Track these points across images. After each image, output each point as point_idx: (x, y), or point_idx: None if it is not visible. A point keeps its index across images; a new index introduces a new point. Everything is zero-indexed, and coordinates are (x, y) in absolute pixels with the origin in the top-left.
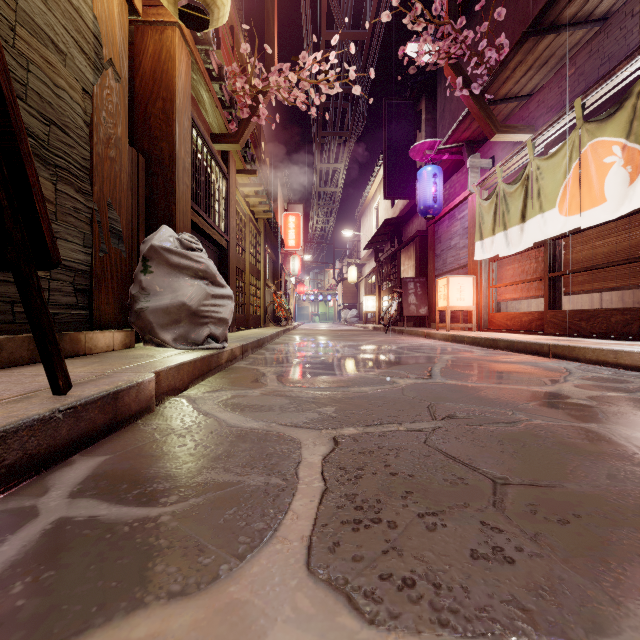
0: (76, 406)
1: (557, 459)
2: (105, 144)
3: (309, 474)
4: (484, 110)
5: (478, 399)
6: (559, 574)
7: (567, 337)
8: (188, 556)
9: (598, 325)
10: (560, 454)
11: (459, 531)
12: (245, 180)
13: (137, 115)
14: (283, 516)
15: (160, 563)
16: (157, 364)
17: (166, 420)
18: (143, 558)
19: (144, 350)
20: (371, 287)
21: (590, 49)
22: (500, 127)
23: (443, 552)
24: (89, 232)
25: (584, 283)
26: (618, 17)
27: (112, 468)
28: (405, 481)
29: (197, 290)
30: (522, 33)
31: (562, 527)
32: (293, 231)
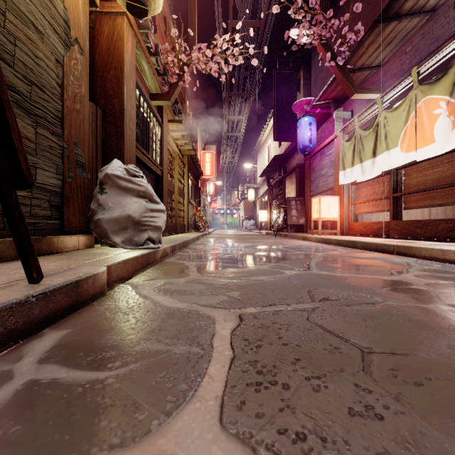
0: (46, 292)
1: (408, 332)
2: (72, 100)
3: (221, 344)
4: (346, 76)
5: (345, 286)
6: (420, 429)
7: (406, 240)
8: (127, 413)
9: (429, 231)
10: (410, 328)
11: (338, 392)
12: (174, 127)
13: (96, 79)
14: (201, 379)
15: (104, 419)
16: (109, 260)
17: (115, 301)
18: (91, 414)
19: (101, 249)
20: (264, 204)
21: (423, 32)
22: (357, 89)
23: (327, 410)
24: (60, 163)
25: (418, 201)
26: (443, 9)
27: (72, 339)
28: (294, 350)
29: (139, 206)
30: (374, 20)
31: (418, 388)
32: (209, 164)
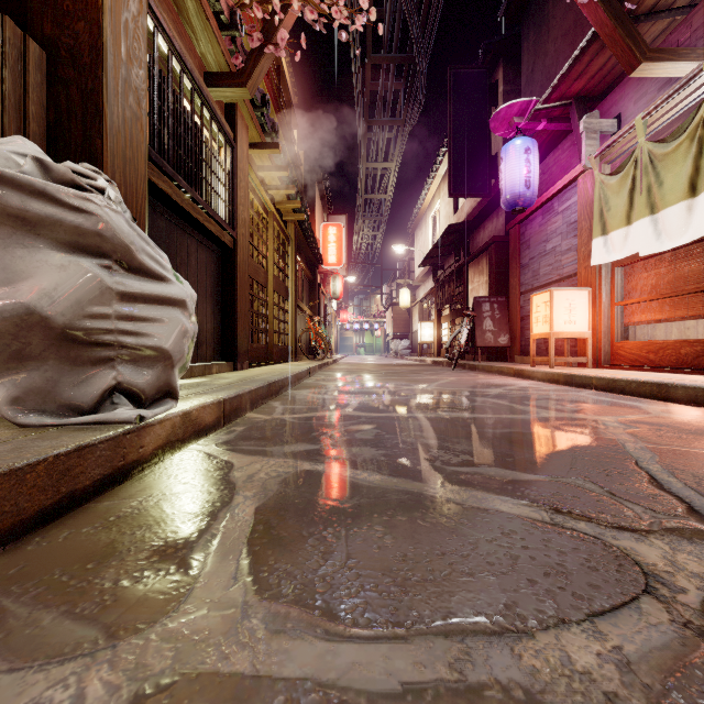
0: None
1: None
2: None
3: None
4: (623, 26)
5: None
6: None
7: None
8: None
9: None
10: None
11: None
12: (265, 161)
13: None
14: None
15: None
16: None
17: None
18: None
19: None
20: (427, 312)
21: None
22: (649, 52)
23: None
24: None
25: None
26: None
27: None
28: None
29: (73, 278)
30: None
31: None
32: (334, 245)
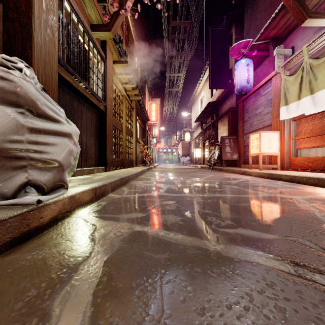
0: None
1: None
2: None
3: None
4: (298, 1)
5: None
6: None
7: None
8: None
9: None
10: None
11: None
12: (121, 70)
13: None
14: None
15: None
16: None
17: None
18: None
19: None
20: (198, 144)
21: None
22: (310, 13)
23: None
24: None
25: None
26: None
27: None
28: None
29: None
30: None
31: None
32: (154, 112)
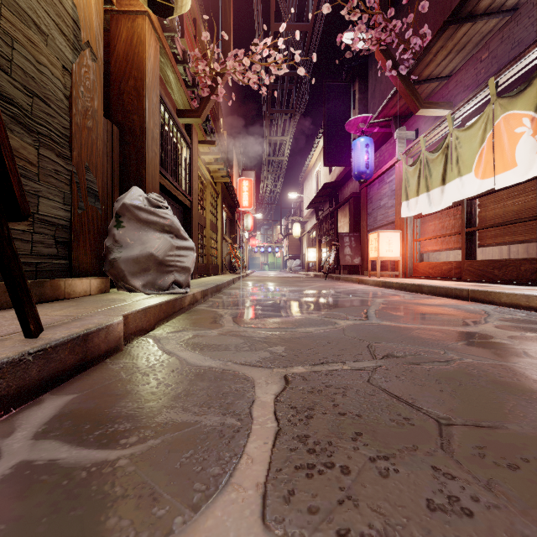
0: (46, 348)
1: (494, 398)
2: (83, 115)
3: (262, 414)
4: (410, 89)
5: (412, 339)
6: (521, 529)
7: (482, 283)
8: (142, 507)
9: (509, 273)
10: (495, 393)
11: (412, 477)
12: (206, 149)
13: (112, 92)
14: (238, 460)
15: (113, 515)
16: (126, 308)
17: (132, 359)
18: (97, 509)
19: (117, 295)
20: (312, 241)
21: (502, 35)
22: (423, 103)
23: (399, 502)
24: (68, 192)
25: (496, 237)
26: (527, 7)
27: (78, 407)
28: (354, 421)
29: (163, 242)
30: (443, 22)
31: (513, 473)
32: (246, 193)
